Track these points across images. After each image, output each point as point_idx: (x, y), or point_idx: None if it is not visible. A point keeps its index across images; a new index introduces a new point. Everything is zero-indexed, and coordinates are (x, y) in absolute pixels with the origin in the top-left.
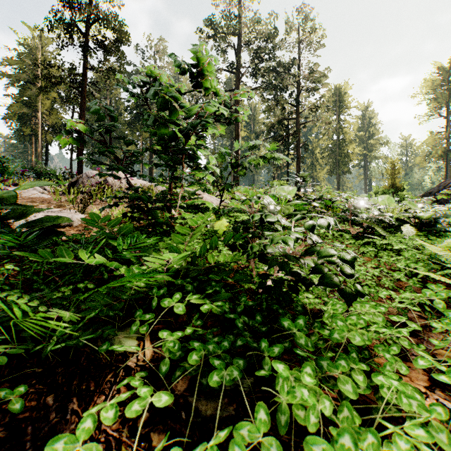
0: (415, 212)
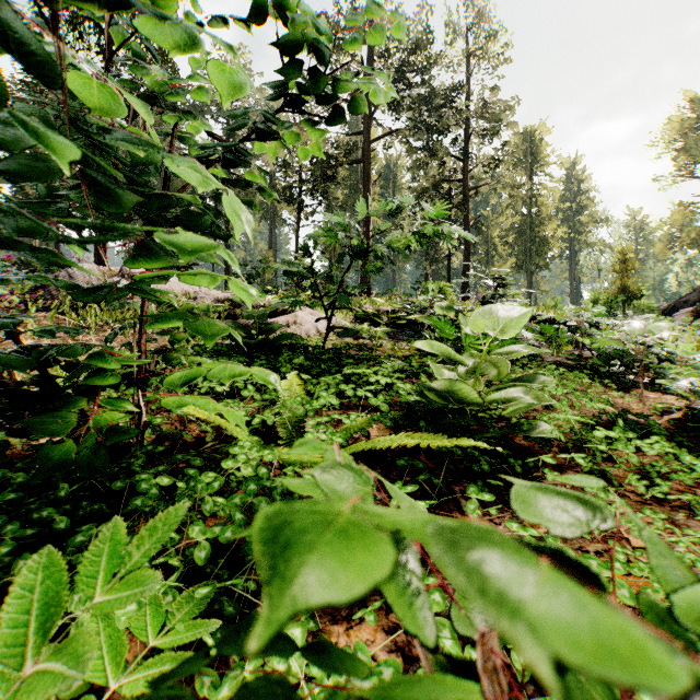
0: None
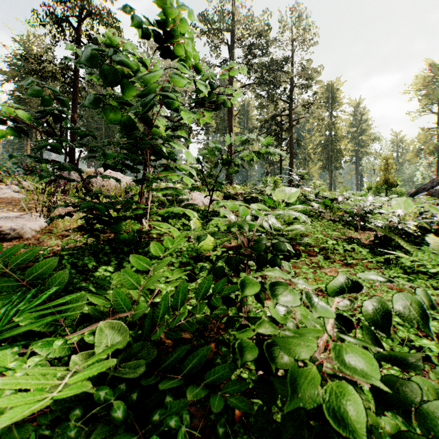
0: (432, 216)
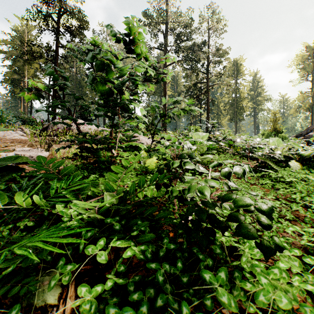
0: (297, 150)
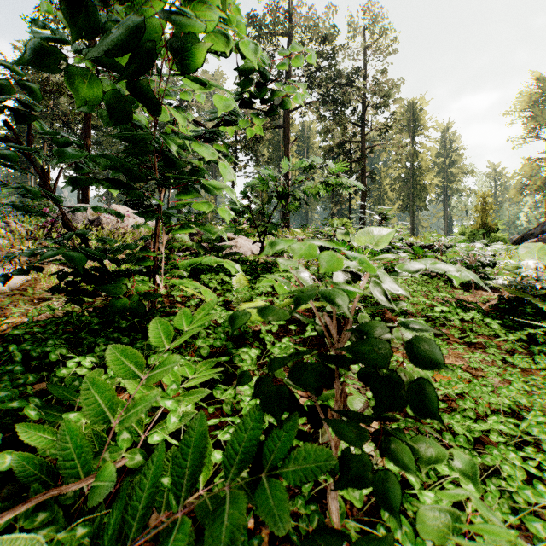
0: None
